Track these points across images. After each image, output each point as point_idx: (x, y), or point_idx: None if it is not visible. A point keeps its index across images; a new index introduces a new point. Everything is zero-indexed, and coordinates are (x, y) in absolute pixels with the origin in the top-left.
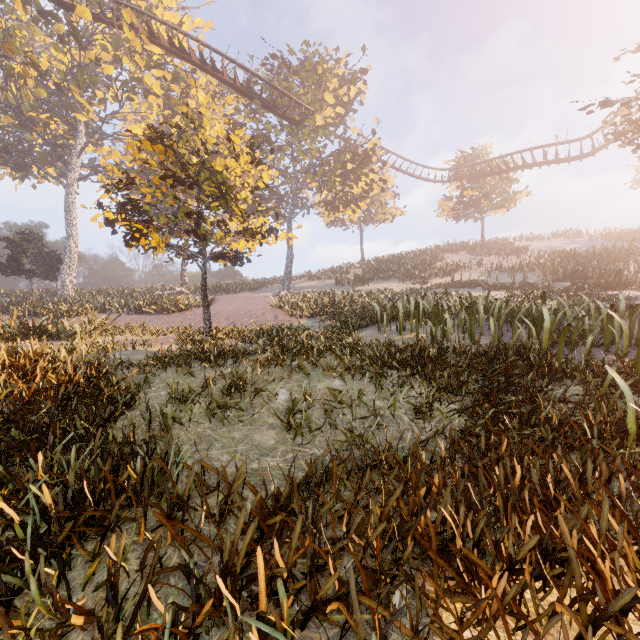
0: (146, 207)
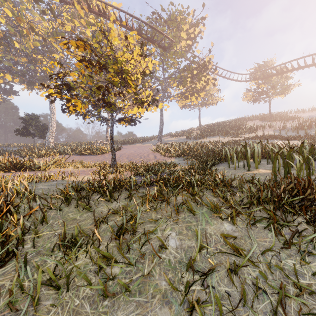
0: (70, 82)
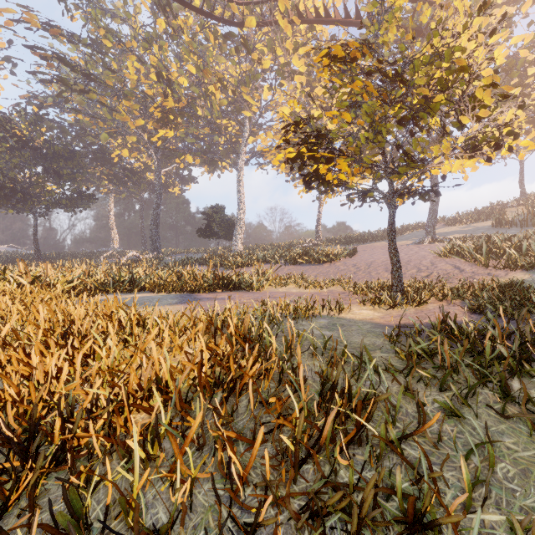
0: (343, 124)
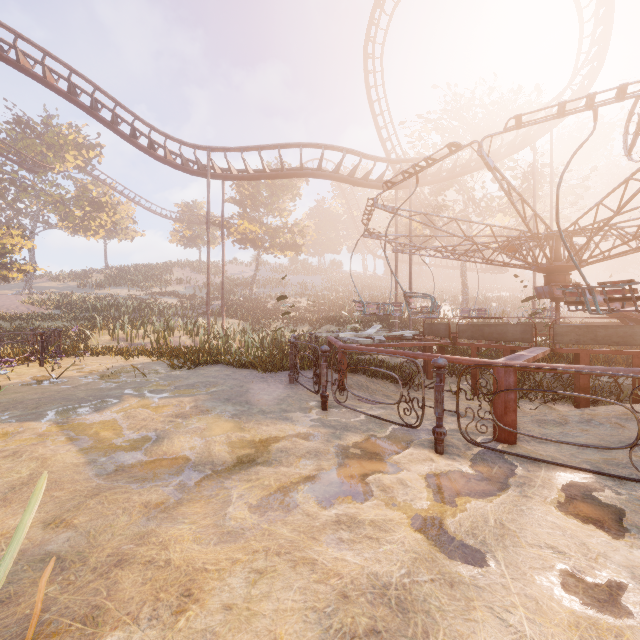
0: None
